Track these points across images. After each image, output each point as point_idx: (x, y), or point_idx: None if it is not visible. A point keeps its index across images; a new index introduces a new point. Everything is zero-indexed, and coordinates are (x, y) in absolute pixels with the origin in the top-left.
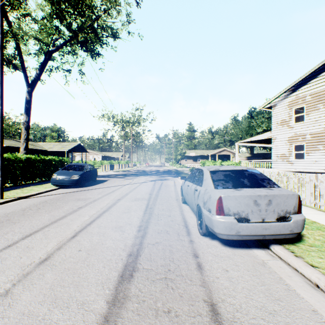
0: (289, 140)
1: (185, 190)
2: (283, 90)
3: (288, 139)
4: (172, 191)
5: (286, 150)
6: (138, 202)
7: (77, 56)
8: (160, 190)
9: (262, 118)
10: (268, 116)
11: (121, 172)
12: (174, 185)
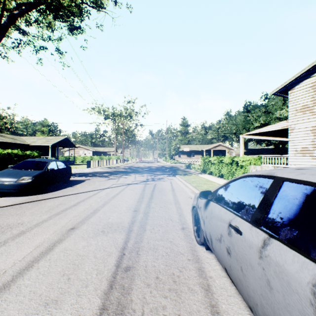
0: (314, 130)
1: (213, 229)
2: (306, 68)
3: (311, 129)
4: (171, 202)
5: (309, 142)
6: (106, 239)
7: (52, 28)
8: (152, 200)
9: (259, 111)
10: (265, 110)
11: (108, 169)
12: (172, 188)
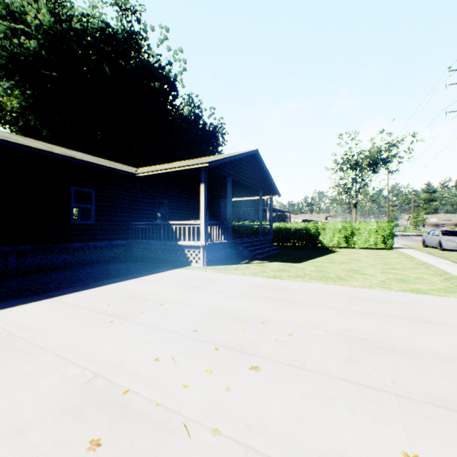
0: None
1: None
2: None
3: None
4: None
5: None
6: None
7: None
8: None
9: None
10: None
11: None
12: None
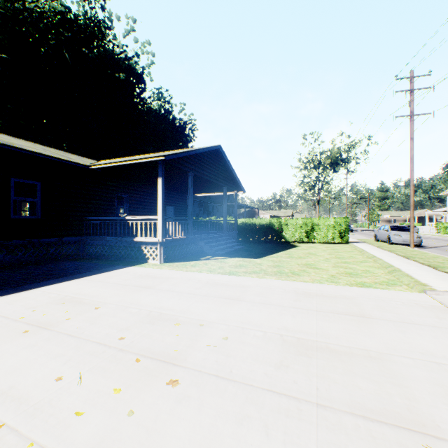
0: None
1: None
2: None
3: None
4: None
5: None
6: None
7: None
8: None
9: None
10: None
11: None
12: None
